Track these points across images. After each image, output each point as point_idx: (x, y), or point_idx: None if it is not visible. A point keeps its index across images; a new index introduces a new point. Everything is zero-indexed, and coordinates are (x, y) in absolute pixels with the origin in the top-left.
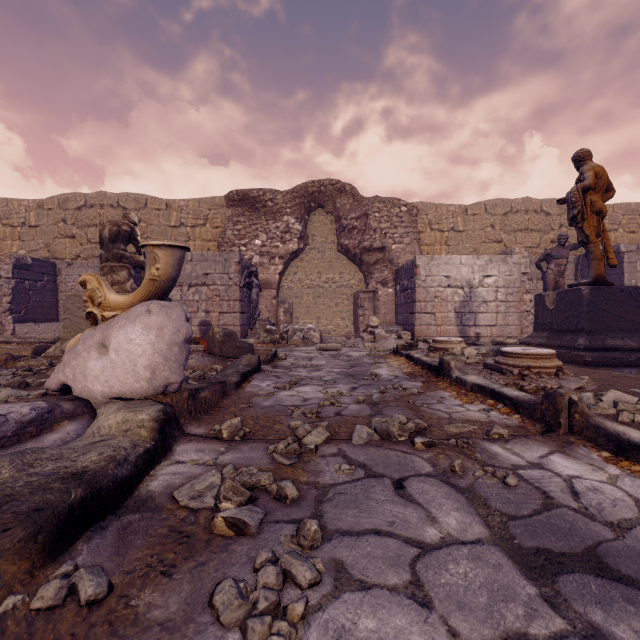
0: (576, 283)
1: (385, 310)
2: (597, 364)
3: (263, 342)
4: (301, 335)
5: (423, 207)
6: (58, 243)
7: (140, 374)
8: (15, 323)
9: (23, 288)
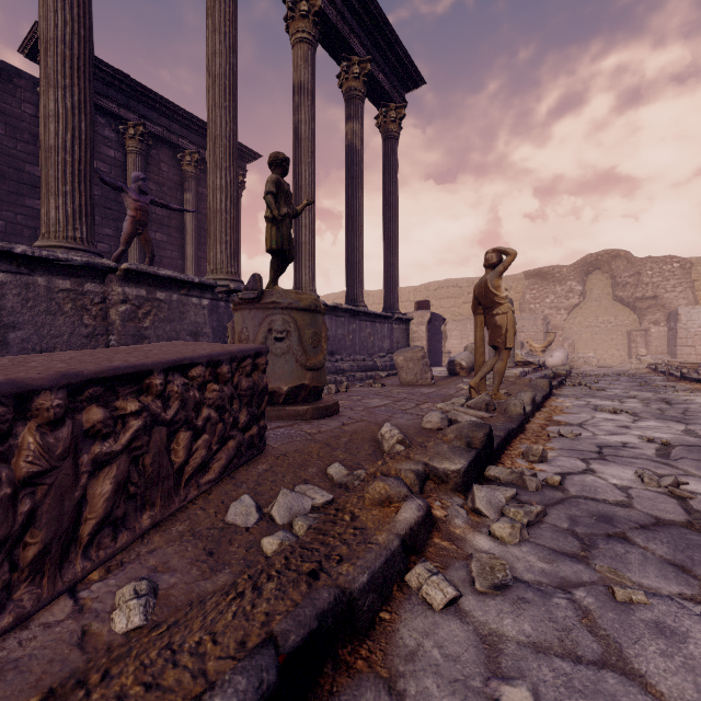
0: None
1: (657, 343)
2: None
3: None
4: (583, 360)
5: (697, 261)
6: None
7: (560, 361)
8: None
9: None
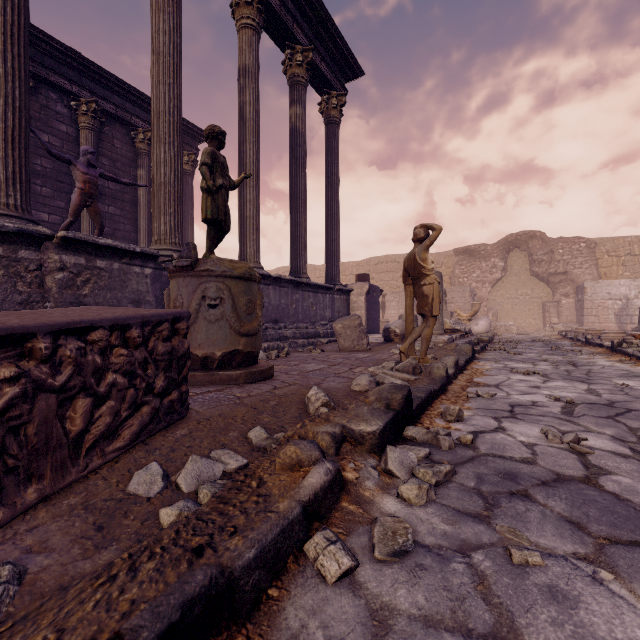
0: None
1: (567, 313)
2: None
3: None
4: (505, 328)
5: (600, 241)
6: None
7: (484, 329)
8: None
9: None
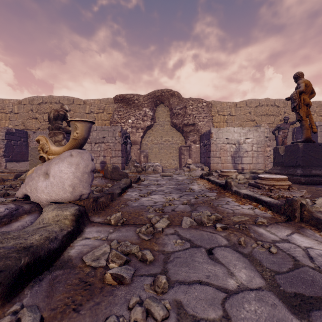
0: (295, 141)
1: (195, 155)
2: (307, 183)
3: (133, 172)
4: (152, 168)
5: (214, 103)
6: (29, 121)
7: (66, 189)
8: (6, 162)
9: (10, 144)
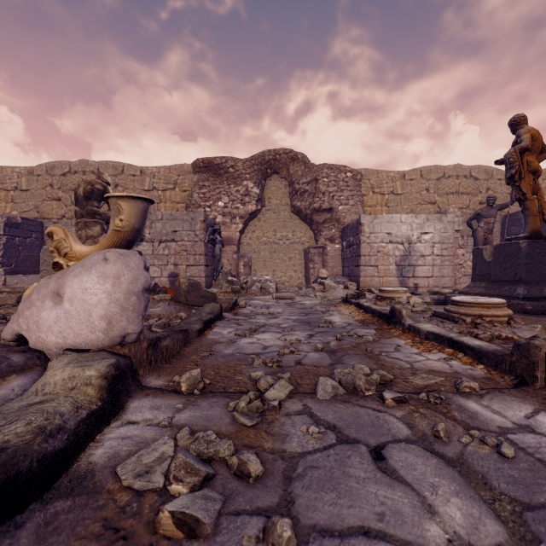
0: (513, 237)
1: (333, 263)
2: (537, 312)
3: (225, 292)
4: (259, 285)
5: (366, 173)
6: (46, 205)
7: (95, 324)
8: (6, 275)
9: (13, 244)
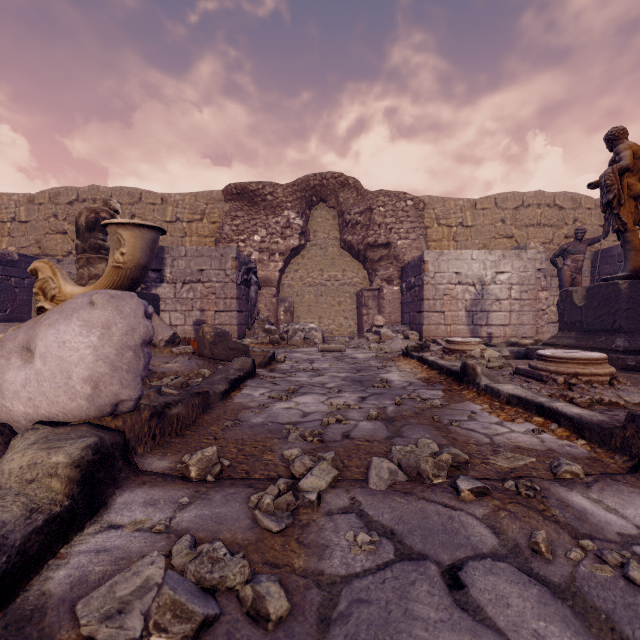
0: (611, 277)
1: (390, 309)
2: None
3: (261, 343)
4: (302, 335)
5: (430, 201)
6: (49, 239)
7: (76, 389)
8: None
9: (9, 285)
